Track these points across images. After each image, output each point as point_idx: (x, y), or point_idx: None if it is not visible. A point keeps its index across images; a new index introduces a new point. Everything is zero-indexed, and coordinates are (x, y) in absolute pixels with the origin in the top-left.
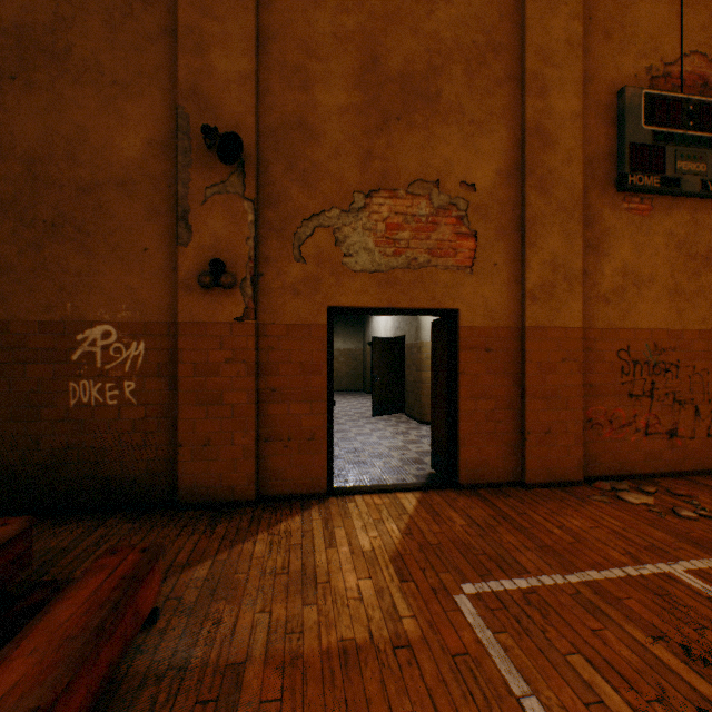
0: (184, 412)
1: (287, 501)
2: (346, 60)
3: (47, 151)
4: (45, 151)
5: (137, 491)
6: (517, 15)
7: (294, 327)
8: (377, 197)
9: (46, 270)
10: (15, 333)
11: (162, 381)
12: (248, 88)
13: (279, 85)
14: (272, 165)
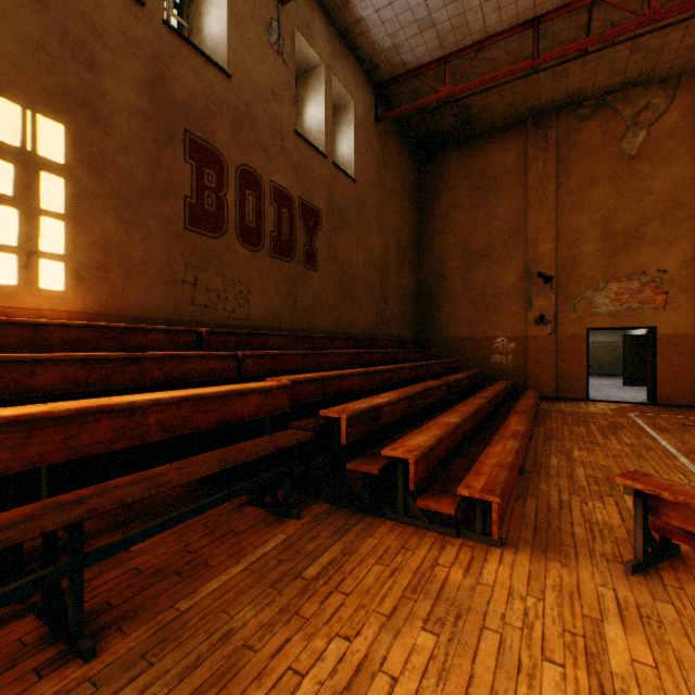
0: (529, 365)
1: (568, 400)
2: (594, 232)
3: (485, 286)
4: (484, 286)
5: (512, 390)
6: (694, 186)
7: (571, 336)
8: (610, 283)
9: (484, 322)
10: (476, 340)
11: (520, 355)
12: (552, 254)
13: (564, 248)
14: (561, 278)
